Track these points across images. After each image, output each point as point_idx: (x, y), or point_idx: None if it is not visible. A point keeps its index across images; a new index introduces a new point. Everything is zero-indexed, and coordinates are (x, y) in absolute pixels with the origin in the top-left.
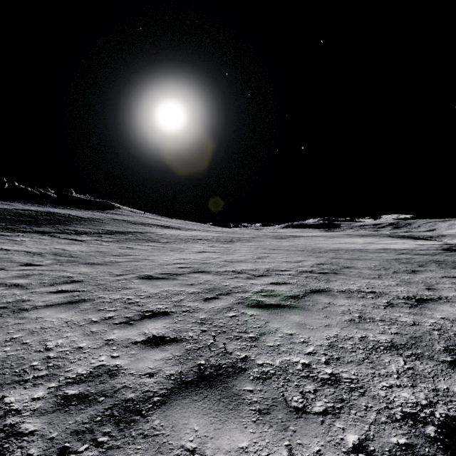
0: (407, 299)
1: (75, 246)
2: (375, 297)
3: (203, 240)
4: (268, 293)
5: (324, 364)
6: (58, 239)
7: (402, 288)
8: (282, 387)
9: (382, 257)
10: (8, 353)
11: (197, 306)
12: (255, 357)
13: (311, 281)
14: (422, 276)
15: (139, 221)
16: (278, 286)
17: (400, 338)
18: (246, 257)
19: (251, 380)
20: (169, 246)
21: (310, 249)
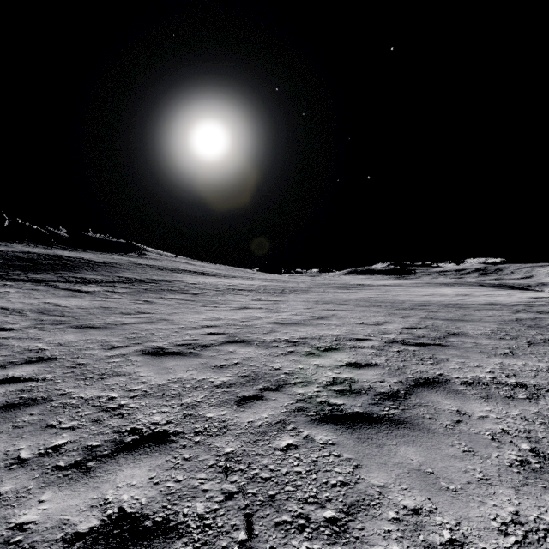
0: None
1: (75, 299)
2: (532, 397)
3: (246, 291)
4: (347, 387)
5: None
6: (56, 290)
7: None
8: None
9: (495, 317)
10: None
11: (223, 419)
12: None
13: (409, 361)
14: None
15: (168, 266)
16: (359, 371)
17: None
18: (304, 316)
19: None
20: (200, 300)
21: (389, 304)
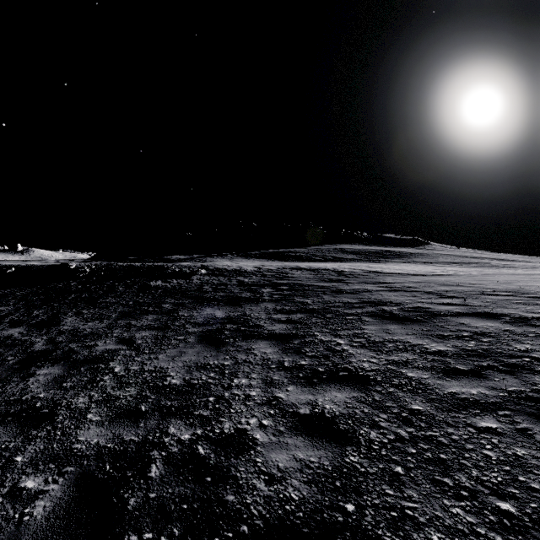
0: None
1: (446, 268)
2: None
3: None
4: None
5: None
6: (425, 265)
7: None
8: None
9: None
10: (517, 277)
11: None
12: None
13: None
14: None
15: (463, 255)
16: None
17: None
18: None
19: None
20: (533, 270)
21: None
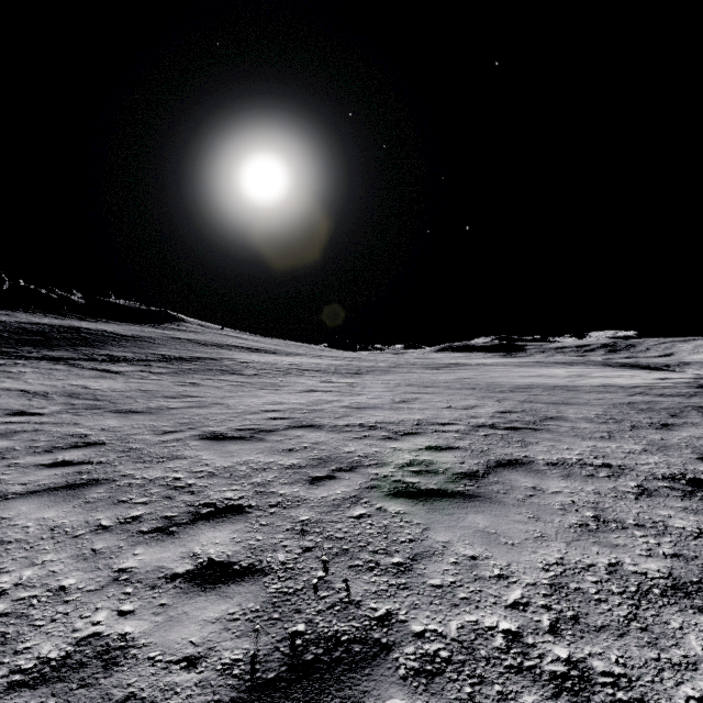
0: (671, 480)
1: (106, 381)
2: (613, 476)
3: (312, 371)
4: (424, 468)
5: (550, 634)
6: (80, 370)
7: (656, 458)
8: (469, 699)
9: (605, 400)
10: None
11: (296, 495)
12: (407, 614)
13: (494, 444)
14: (684, 435)
15: (213, 341)
16: (439, 454)
17: (684, 566)
18: (383, 400)
19: (402, 679)
20: (257, 382)
21: (485, 387)
